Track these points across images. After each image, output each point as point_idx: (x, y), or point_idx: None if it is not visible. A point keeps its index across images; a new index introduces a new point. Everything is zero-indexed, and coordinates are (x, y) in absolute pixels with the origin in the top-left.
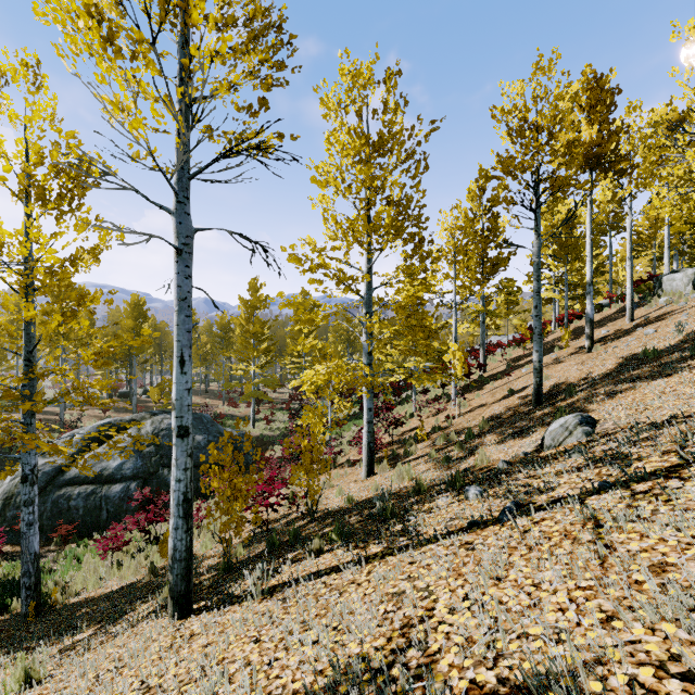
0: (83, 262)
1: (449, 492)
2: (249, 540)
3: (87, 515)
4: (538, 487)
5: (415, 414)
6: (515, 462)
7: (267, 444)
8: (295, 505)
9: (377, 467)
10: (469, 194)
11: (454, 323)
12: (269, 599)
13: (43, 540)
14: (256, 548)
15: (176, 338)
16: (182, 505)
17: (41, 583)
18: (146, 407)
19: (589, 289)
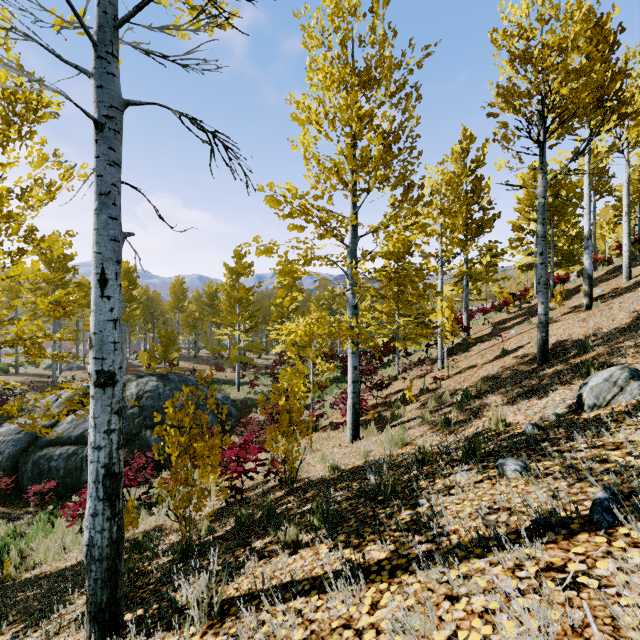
0: (33, 196)
1: (466, 464)
2: (220, 511)
3: (67, 476)
4: (626, 463)
5: (398, 377)
6: (546, 425)
7: (251, 407)
8: (273, 472)
9: (362, 430)
10: (453, 156)
11: (440, 282)
12: (217, 632)
13: (23, 501)
14: (225, 525)
15: (95, 247)
16: (104, 481)
17: (4, 551)
18: (137, 371)
19: (587, 243)
